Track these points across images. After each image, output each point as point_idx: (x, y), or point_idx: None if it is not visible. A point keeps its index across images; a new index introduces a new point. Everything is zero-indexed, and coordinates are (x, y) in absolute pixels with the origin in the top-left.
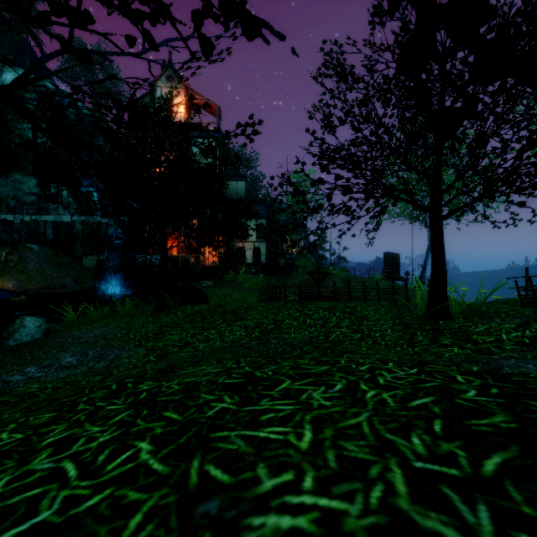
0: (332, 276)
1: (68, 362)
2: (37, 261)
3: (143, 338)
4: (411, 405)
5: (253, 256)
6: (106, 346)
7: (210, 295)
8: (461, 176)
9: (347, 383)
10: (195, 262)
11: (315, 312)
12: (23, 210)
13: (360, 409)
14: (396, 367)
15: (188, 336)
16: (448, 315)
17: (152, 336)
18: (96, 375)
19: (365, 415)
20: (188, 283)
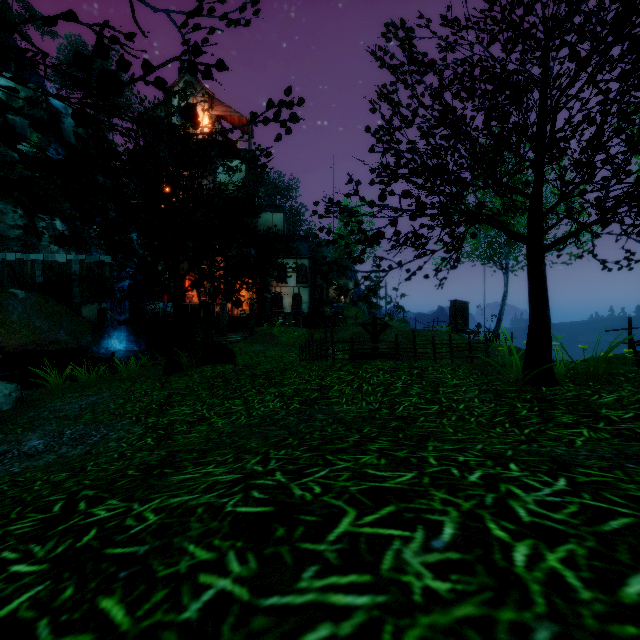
0: (389, 328)
1: (32, 446)
2: (22, 310)
3: (143, 411)
4: (630, 599)
5: (293, 304)
6: (91, 422)
7: (238, 353)
8: (568, 194)
9: (461, 518)
10: (220, 311)
11: (373, 375)
12: (5, 246)
13: (522, 613)
14: (528, 476)
15: (204, 409)
16: (553, 379)
17: (156, 407)
18: (61, 470)
19: (543, 639)
20: (211, 337)
